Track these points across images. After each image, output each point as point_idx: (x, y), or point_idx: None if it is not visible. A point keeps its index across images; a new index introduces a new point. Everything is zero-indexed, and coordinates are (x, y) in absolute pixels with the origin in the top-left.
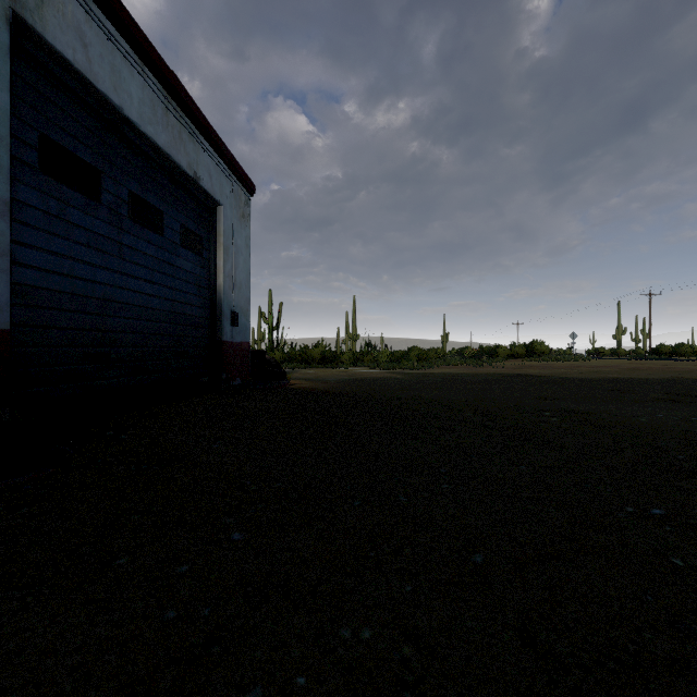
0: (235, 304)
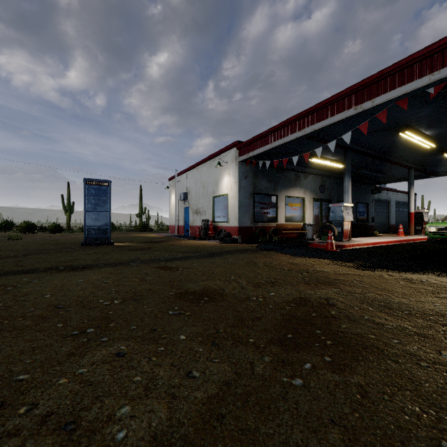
0: None
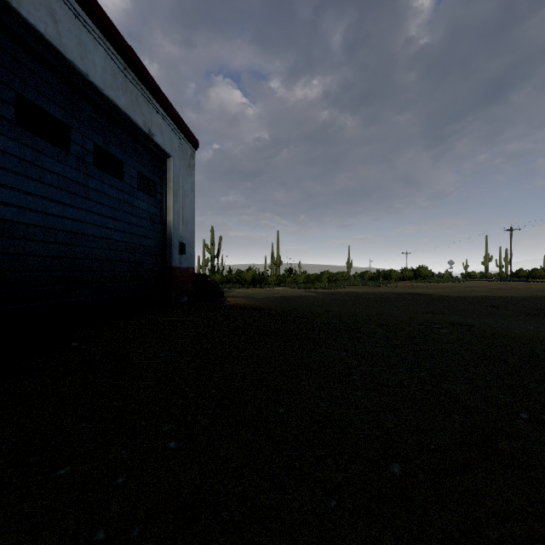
0: (183, 237)
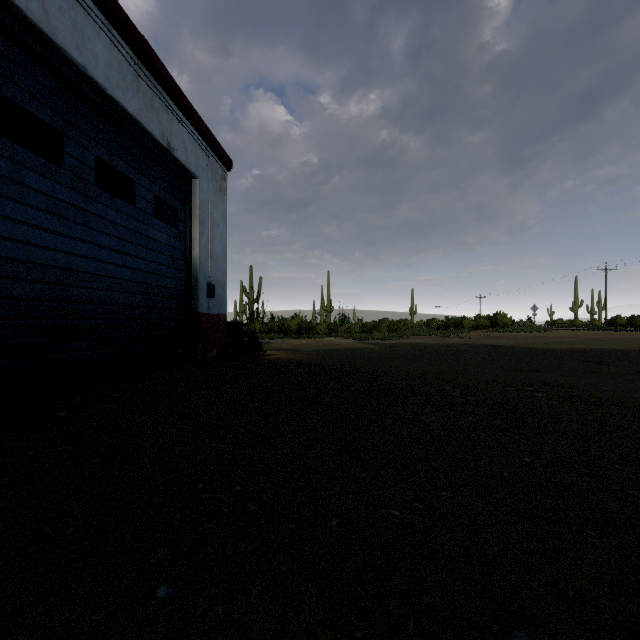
0: (212, 276)
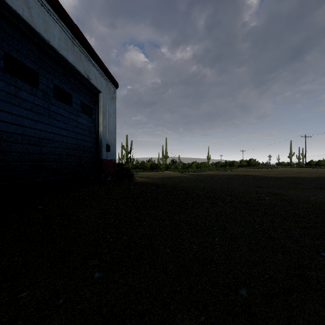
0: (108, 141)
